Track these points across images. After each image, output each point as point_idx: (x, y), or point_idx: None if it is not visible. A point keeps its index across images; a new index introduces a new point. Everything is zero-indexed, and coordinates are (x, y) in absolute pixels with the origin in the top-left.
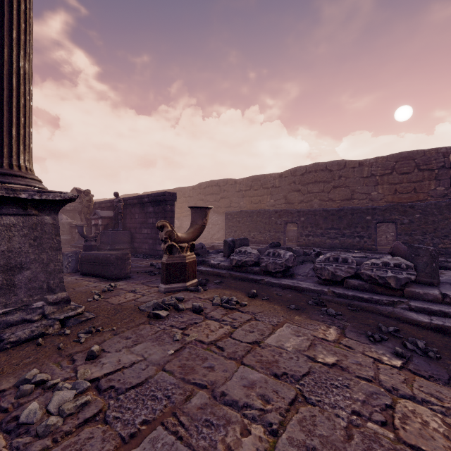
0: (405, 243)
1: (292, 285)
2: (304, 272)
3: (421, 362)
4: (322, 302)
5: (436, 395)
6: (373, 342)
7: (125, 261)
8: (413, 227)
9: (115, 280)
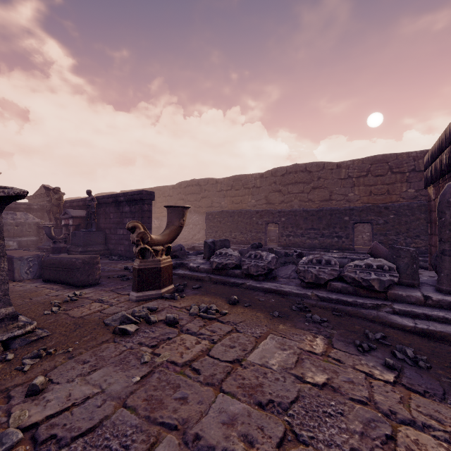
0: (380, 243)
1: (275, 288)
2: (286, 274)
3: (413, 374)
4: (306, 307)
5: (436, 416)
6: (362, 352)
7: (93, 266)
8: (387, 228)
9: (81, 287)
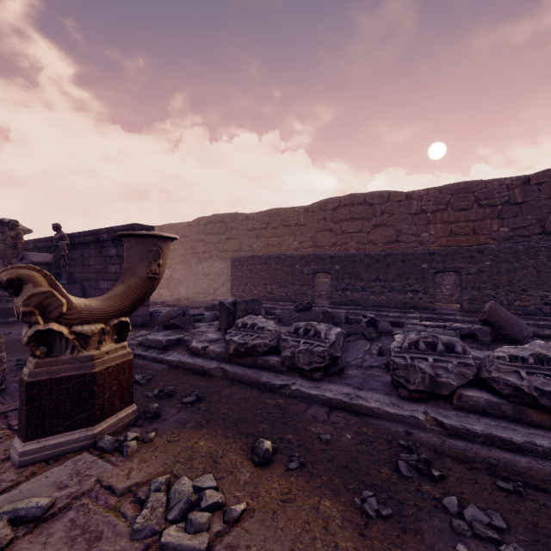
0: (472, 300)
1: (348, 401)
2: (355, 357)
3: None
4: (428, 462)
5: None
6: None
7: None
8: (482, 279)
9: None
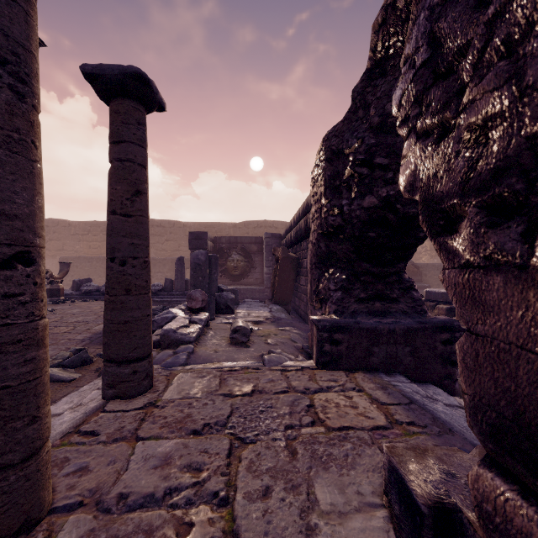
0: None
1: None
2: None
3: None
4: None
5: None
6: None
7: None
8: None
9: None
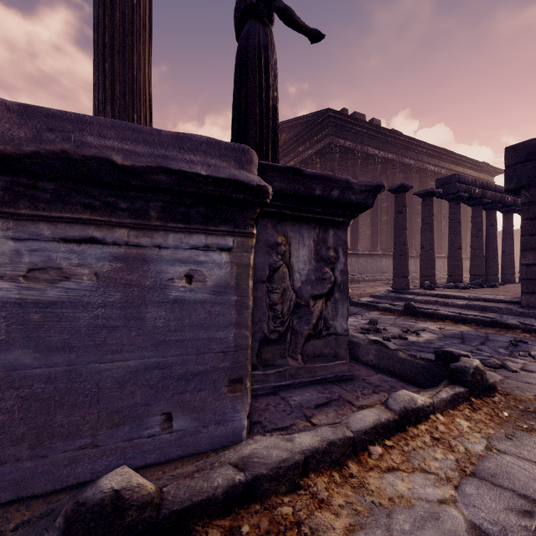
0: None
1: None
2: None
3: None
4: None
5: None
6: None
7: None
8: None
9: None
